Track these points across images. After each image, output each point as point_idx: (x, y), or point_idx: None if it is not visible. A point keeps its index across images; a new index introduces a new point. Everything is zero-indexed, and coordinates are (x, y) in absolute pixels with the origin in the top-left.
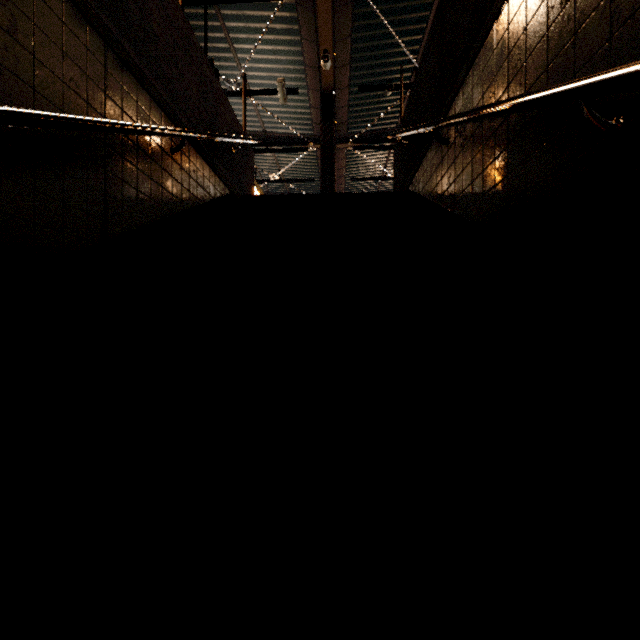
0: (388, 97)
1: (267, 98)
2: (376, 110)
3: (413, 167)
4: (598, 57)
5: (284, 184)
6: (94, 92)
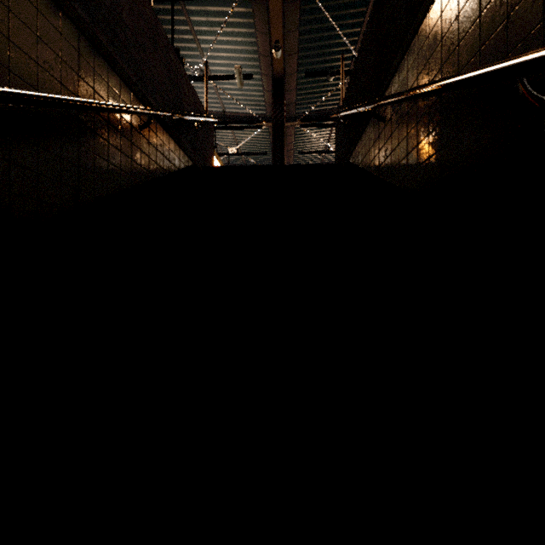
0: (330, 82)
1: (226, 82)
2: (320, 93)
3: (353, 142)
4: (531, 37)
5: (241, 157)
6: (67, 73)
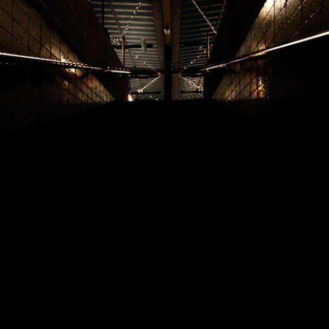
0: (200, 49)
1: (136, 49)
2: (193, 56)
3: (214, 86)
4: None
5: (145, 94)
6: (33, 42)
